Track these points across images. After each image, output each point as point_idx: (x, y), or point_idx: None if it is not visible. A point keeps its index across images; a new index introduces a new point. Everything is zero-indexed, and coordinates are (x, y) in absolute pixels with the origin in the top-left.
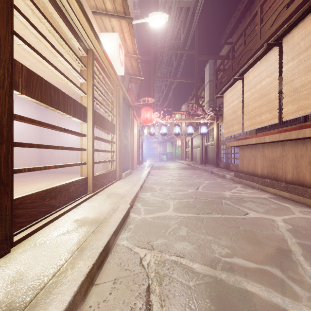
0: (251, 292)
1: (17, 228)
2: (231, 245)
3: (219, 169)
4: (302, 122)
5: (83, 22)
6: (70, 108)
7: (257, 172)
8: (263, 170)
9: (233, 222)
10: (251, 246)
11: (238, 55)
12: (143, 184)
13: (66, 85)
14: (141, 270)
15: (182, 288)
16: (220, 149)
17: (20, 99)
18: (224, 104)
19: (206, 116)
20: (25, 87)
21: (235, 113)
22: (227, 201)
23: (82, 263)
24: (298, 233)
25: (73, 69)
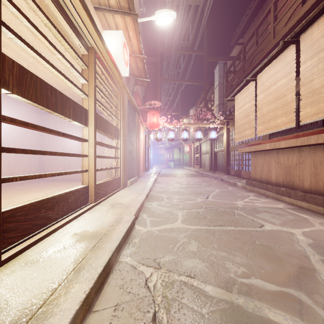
0: (275, 322)
1: (7, 244)
2: (247, 262)
3: (229, 177)
4: (320, 126)
5: (83, 17)
6: (69, 110)
7: (271, 180)
8: (277, 178)
9: (248, 235)
10: (270, 264)
11: (250, 56)
12: (149, 193)
13: (67, 87)
14: (146, 293)
15: (194, 316)
16: (230, 155)
17: (19, 102)
18: (236, 107)
19: (216, 121)
20: (16, 86)
21: (247, 117)
22: (240, 212)
23: (78, 286)
24: (321, 248)
25: (72, 68)
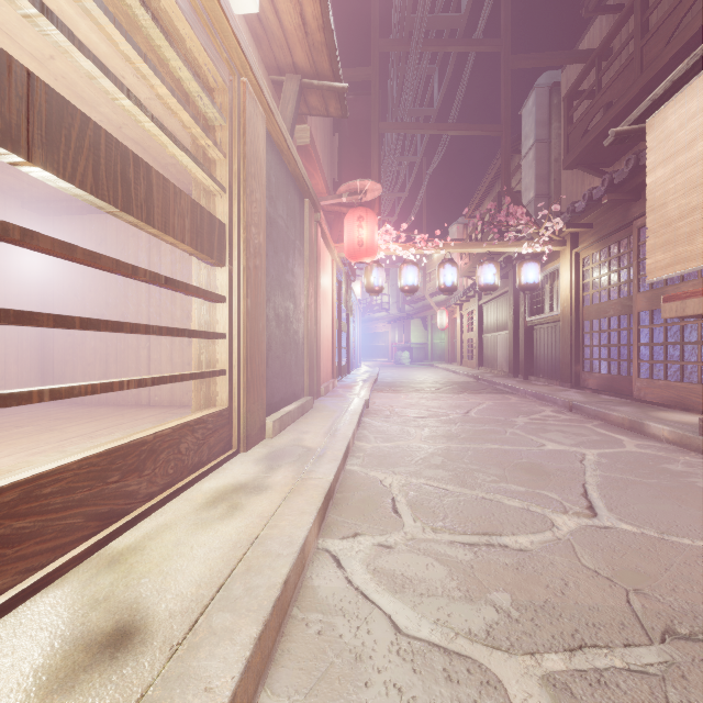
0: None
1: None
2: None
3: (591, 397)
4: None
5: None
6: None
7: None
8: None
9: None
10: None
11: (671, 9)
12: (341, 471)
13: (54, 86)
14: None
15: None
16: (584, 332)
17: None
18: (653, 155)
19: (543, 232)
20: None
21: None
22: None
23: None
24: None
25: None
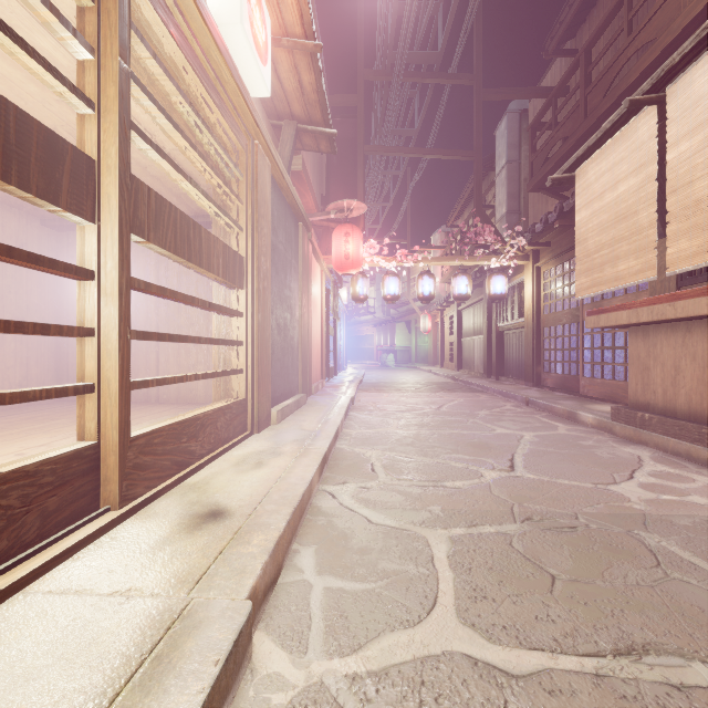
0: None
1: None
2: None
3: (546, 393)
4: None
5: None
6: None
7: None
8: None
9: None
10: None
11: (606, 68)
12: (333, 447)
13: None
14: None
15: None
16: (544, 337)
17: None
18: (579, 199)
19: (508, 249)
20: None
21: (625, 222)
22: (669, 544)
23: None
24: None
25: None
